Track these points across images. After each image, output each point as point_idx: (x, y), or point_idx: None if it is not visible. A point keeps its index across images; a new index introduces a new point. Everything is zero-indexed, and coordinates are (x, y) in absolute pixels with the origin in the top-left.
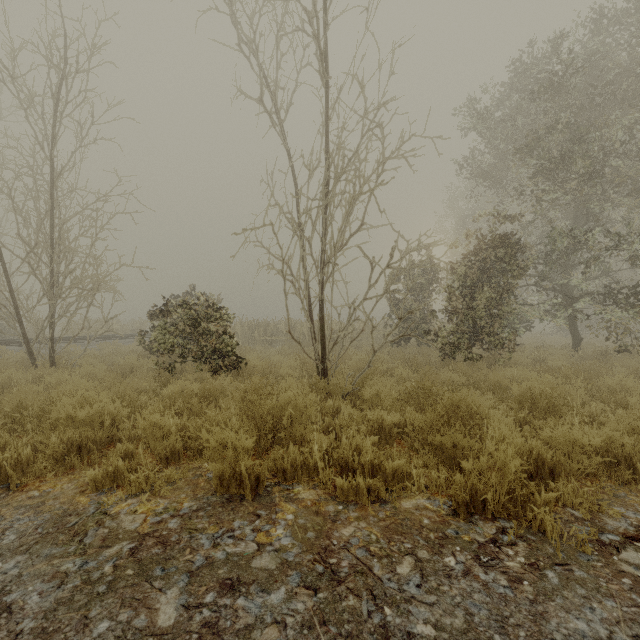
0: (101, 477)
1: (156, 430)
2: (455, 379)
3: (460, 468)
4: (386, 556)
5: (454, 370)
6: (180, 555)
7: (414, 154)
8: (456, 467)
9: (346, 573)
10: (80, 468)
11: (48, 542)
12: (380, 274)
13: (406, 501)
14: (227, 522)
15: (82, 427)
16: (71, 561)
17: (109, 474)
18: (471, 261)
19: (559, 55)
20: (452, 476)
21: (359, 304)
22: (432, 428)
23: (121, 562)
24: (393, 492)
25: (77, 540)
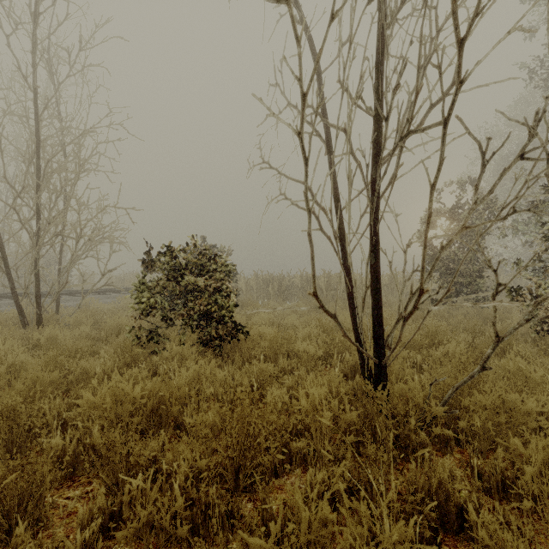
0: None
1: None
2: None
3: None
4: None
5: None
6: None
7: None
8: None
9: None
10: None
11: None
12: (501, 174)
13: None
14: None
15: None
16: None
17: None
18: None
19: None
20: None
21: (451, 238)
22: None
23: None
24: None
25: None
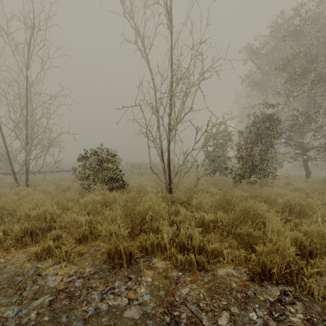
0: (40, 251)
1: (74, 223)
2: (243, 194)
3: (252, 249)
4: (210, 310)
5: (242, 189)
6: (79, 306)
7: (220, 69)
8: (250, 248)
9: (185, 323)
10: (30, 245)
11: (1, 294)
12: (201, 136)
13: (220, 270)
14: (111, 282)
15: (35, 220)
16: (11, 309)
17: (45, 249)
18: (250, 130)
19: (300, 15)
20: (249, 255)
21: (189, 152)
22: (233, 223)
23: (42, 310)
24: (212, 264)
25: (18, 293)
